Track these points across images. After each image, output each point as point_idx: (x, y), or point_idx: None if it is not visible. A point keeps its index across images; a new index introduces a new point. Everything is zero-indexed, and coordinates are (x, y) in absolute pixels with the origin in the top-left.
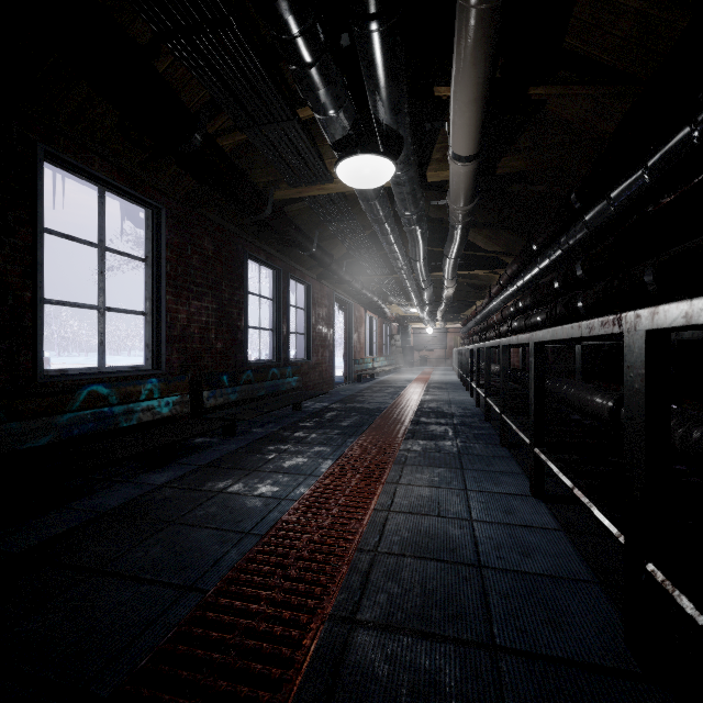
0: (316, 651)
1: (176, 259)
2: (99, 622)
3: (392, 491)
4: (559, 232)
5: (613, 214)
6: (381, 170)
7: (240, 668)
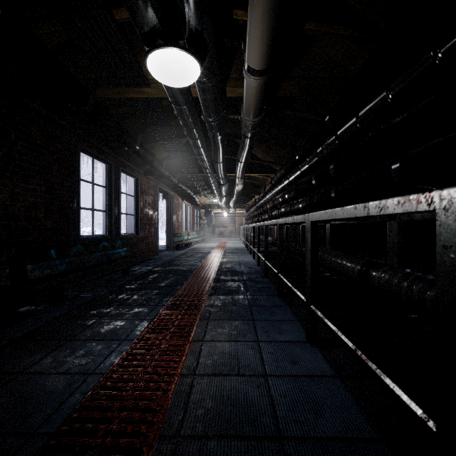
0: None
1: None
2: None
3: (198, 350)
4: (315, 146)
5: (359, 129)
6: (188, 67)
7: None
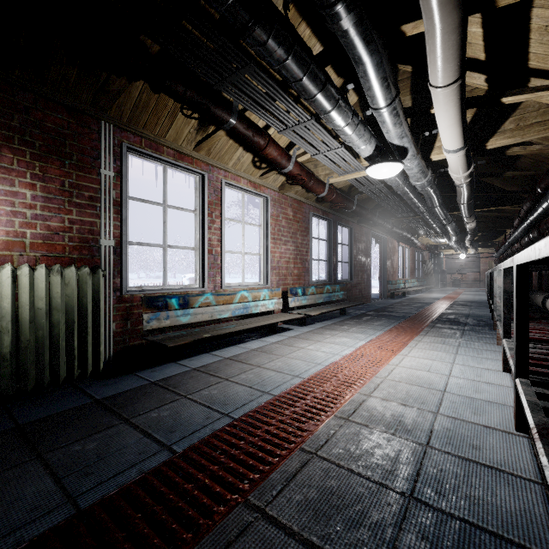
0: (352, 399)
1: (274, 223)
2: (266, 379)
3: (401, 358)
4: None
5: None
6: (393, 169)
7: (321, 398)
